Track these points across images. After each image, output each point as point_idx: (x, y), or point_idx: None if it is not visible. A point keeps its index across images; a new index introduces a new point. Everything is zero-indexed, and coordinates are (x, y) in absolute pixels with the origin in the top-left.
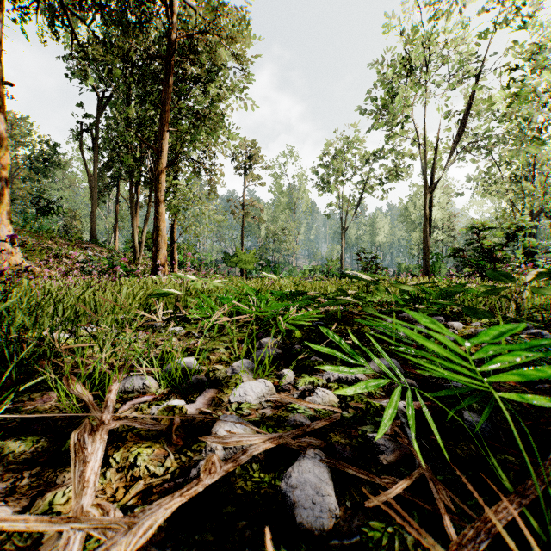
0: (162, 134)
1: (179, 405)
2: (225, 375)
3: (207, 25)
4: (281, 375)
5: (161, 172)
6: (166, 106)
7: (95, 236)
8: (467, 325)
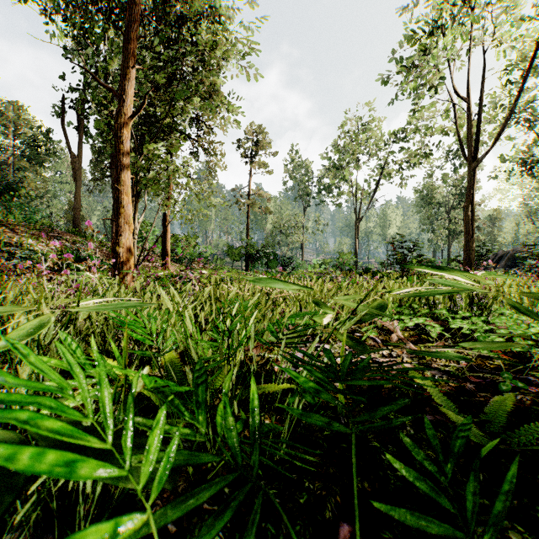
0: (125, 72)
1: None
2: None
3: None
4: None
5: (123, 125)
6: (131, 32)
7: (78, 225)
8: None
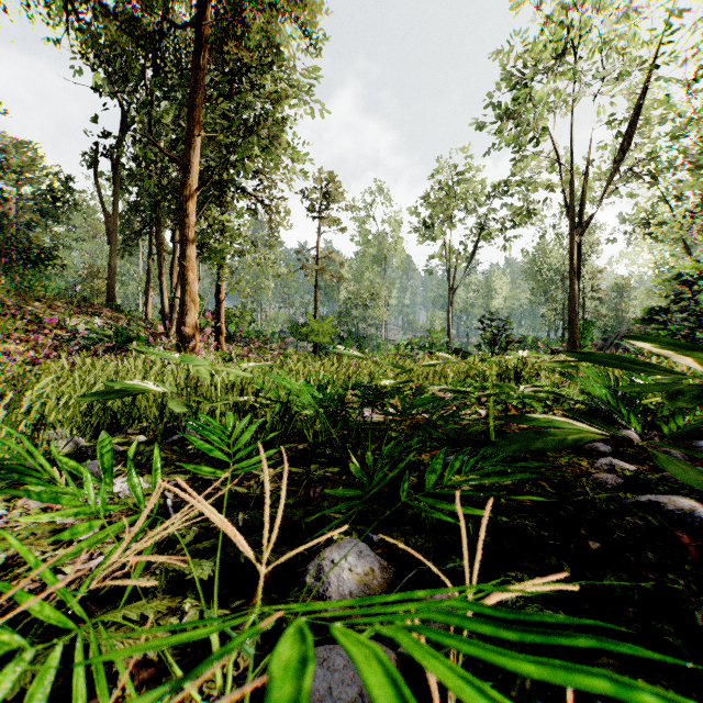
0: (190, 141)
1: None
2: None
3: None
4: None
5: (189, 197)
6: (197, 98)
7: (113, 298)
8: None
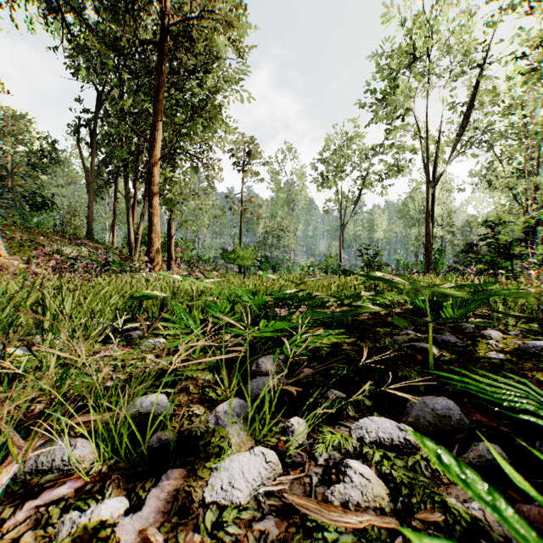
0: (155, 125)
1: (108, 522)
2: (204, 428)
3: (203, 10)
4: (288, 430)
5: (154, 164)
6: (160, 95)
7: (91, 232)
8: (503, 334)
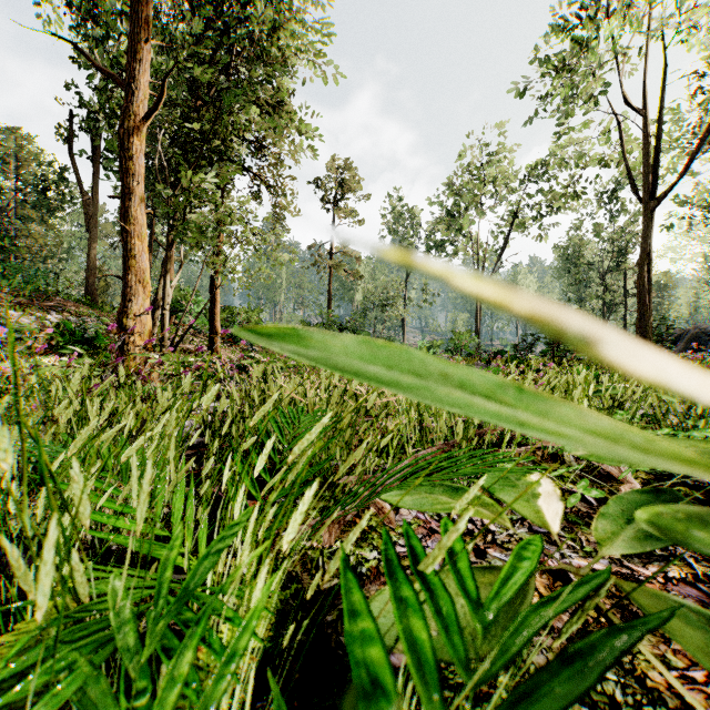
0: (137, 50)
1: None
2: None
3: None
4: None
5: (135, 131)
6: None
7: (93, 293)
8: None
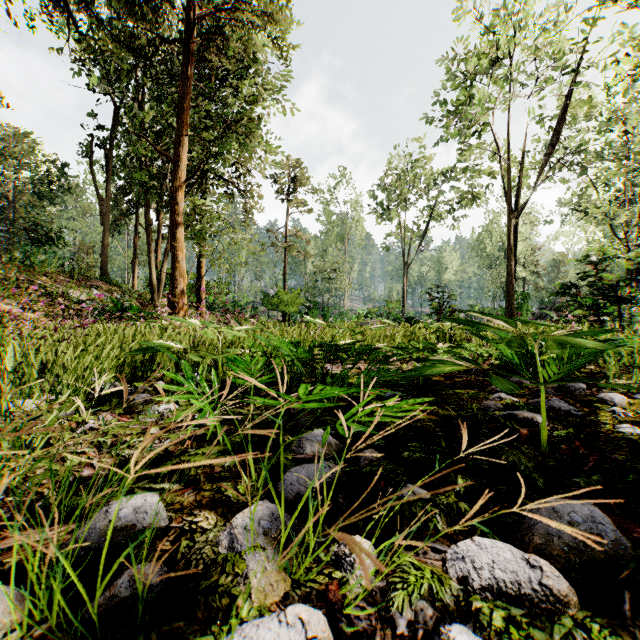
0: (180, 140)
1: None
2: (211, 556)
3: (238, 0)
4: (344, 560)
5: (179, 188)
6: (185, 104)
7: (106, 272)
8: (626, 398)
